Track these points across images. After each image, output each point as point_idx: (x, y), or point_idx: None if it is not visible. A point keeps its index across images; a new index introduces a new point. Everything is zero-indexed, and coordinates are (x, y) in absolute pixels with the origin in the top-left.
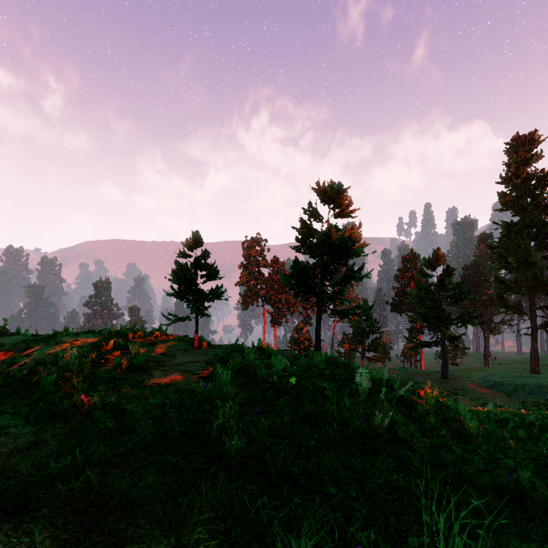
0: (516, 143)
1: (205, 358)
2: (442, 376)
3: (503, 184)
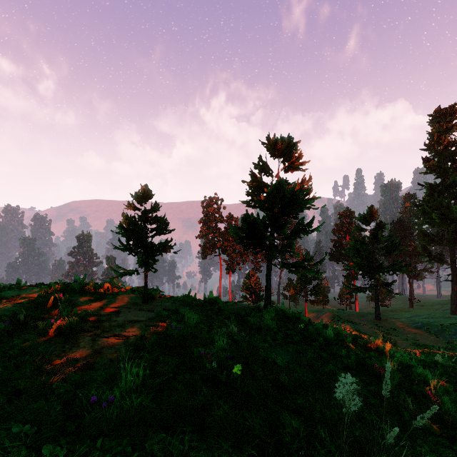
0: (438, 115)
1: (148, 316)
2: (375, 317)
3: (426, 151)
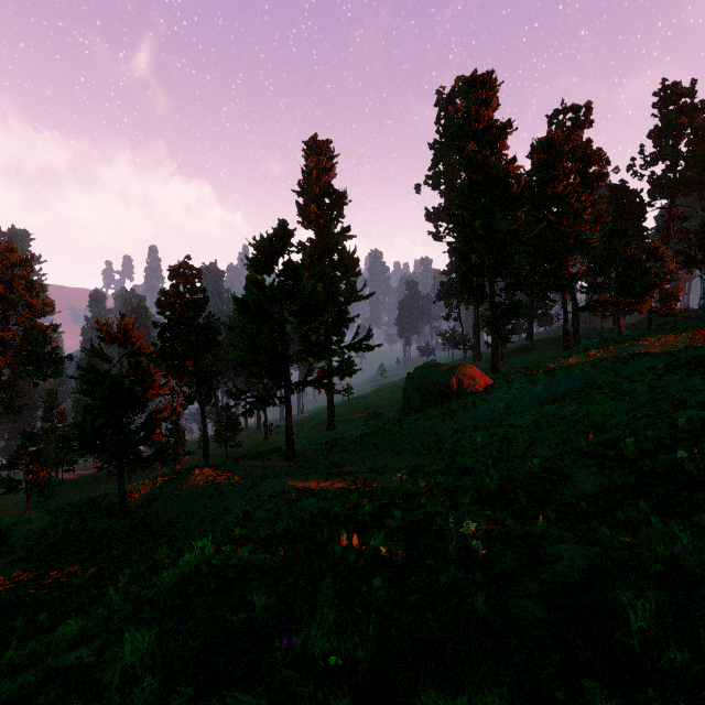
0: (316, 146)
1: None
2: (287, 455)
3: (298, 196)
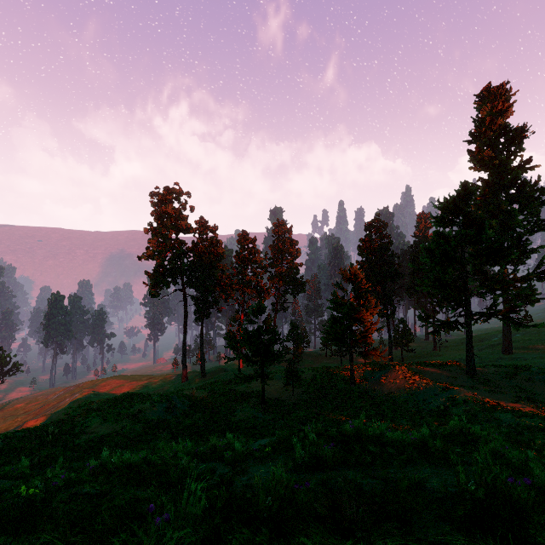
0: (488, 94)
1: None
2: (468, 370)
3: (469, 144)
